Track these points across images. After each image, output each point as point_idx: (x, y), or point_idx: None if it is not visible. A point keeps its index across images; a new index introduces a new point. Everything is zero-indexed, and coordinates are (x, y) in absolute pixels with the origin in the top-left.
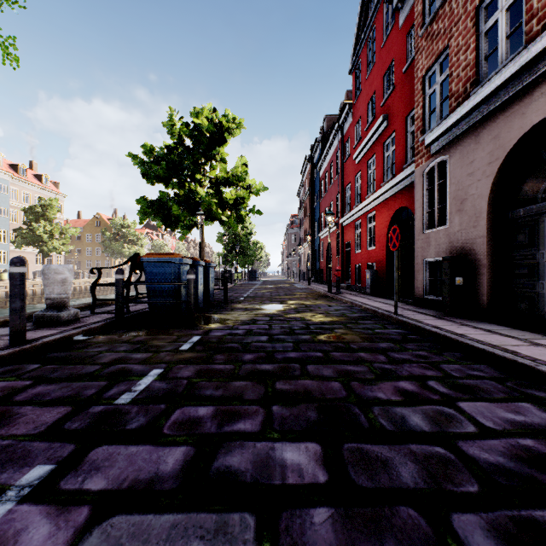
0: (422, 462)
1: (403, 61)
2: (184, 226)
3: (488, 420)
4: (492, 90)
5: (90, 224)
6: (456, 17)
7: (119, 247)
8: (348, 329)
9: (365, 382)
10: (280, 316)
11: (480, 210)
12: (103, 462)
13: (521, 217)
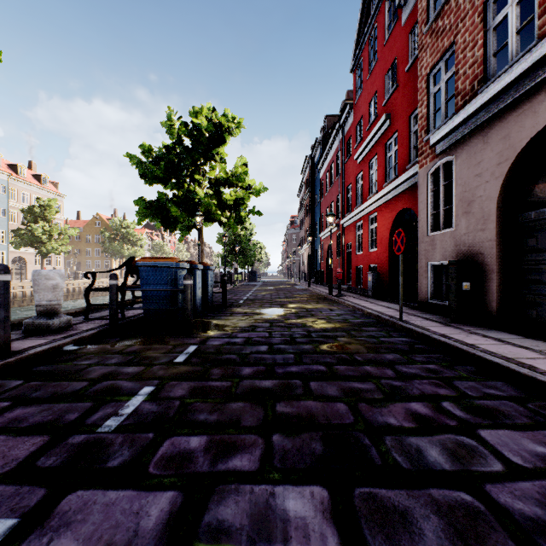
0: (447, 515)
1: (406, 59)
2: (183, 227)
3: (515, 454)
4: (502, 87)
5: (89, 225)
6: (463, 12)
7: (119, 248)
8: (352, 337)
9: (374, 403)
10: (280, 321)
11: (489, 212)
12: (75, 515)
13: (533, 220)
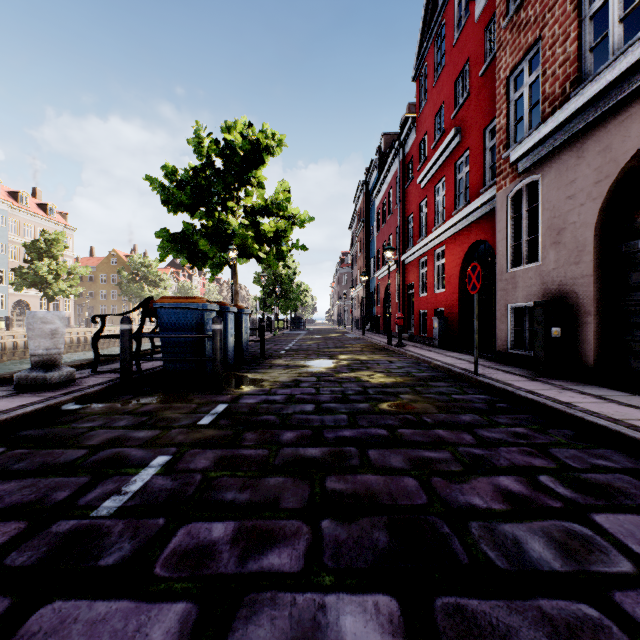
0: (568, 639)
1: (481, 62)
2: (214, 264)
3: None
4: (602, 87)
5: (104, 263)
6: (551, 0)
7: (139, 290)
8: (417, 394)
9: (451, 478)
10: (329, 375)
11: (584, 242)
12: (46, 639)
13: (639, 250)
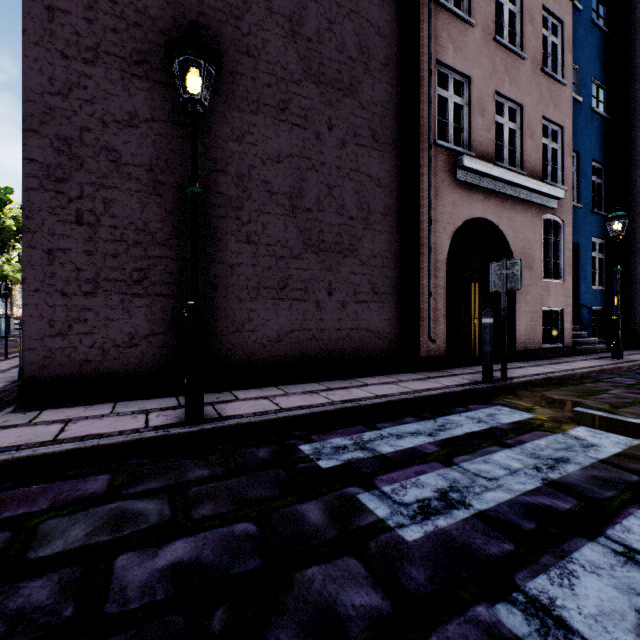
0: None
1: None
2: None
3: None
4: None
5: None
6: None
7: None
8: None
9: None
10: None
11: None
12: None
13: None
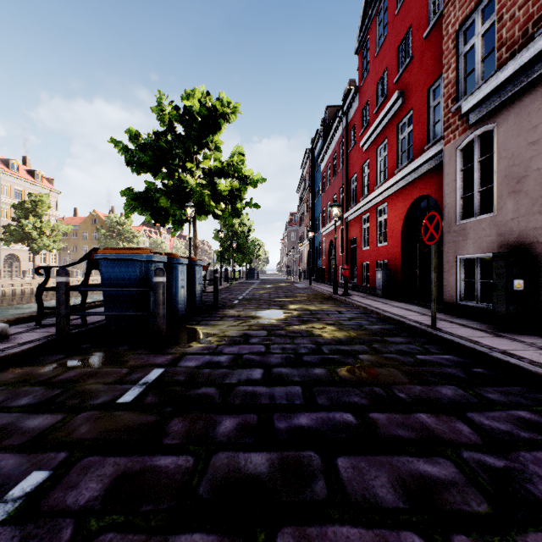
0: None
1: (424, 25)
2: (175, 221)
3: None
4: None
5: (86, 222)
6: None
7: (115, 245)
8: (377, 354)
9: (483, 536)
10: (280, 328)
11: None
12: None
13: None
